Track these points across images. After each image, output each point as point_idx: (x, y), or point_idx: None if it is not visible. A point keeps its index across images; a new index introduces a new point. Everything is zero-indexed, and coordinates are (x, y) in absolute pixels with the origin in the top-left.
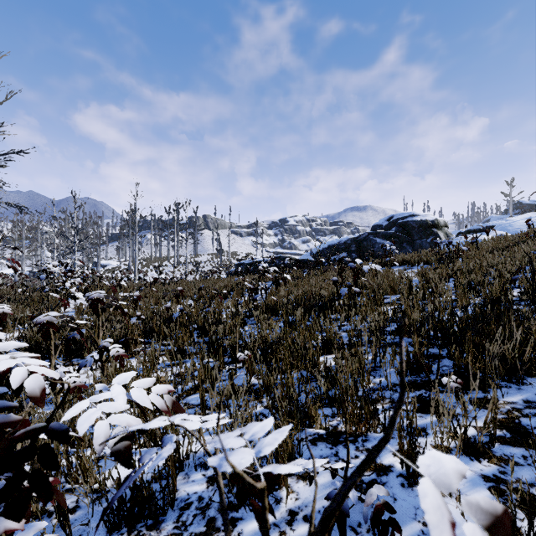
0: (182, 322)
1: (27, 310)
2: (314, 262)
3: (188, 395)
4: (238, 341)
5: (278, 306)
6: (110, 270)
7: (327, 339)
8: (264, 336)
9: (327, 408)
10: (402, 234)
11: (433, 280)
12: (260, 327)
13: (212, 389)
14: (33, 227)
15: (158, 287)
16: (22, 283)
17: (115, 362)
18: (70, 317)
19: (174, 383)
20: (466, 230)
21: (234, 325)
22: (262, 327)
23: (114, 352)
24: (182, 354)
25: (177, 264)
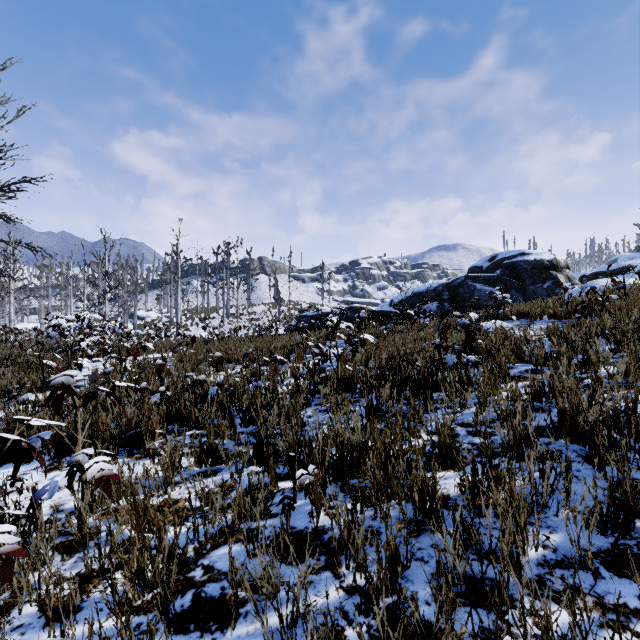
0: (218, 404)
1: (26, 379)
2: (395, 314)
3: (213, 547)
4: (298, 440)
5: (354, 378)
6: (149, 323)
7: (440, 445)
8: (339, 438)
9: (468, 608)
10: (509, 279)
11: (577, 342)
12: (333, 420)
13: (253, 541)
14: (62, 273)
15: (199, 347)
16: (36, 341)
17: (95, 489)
18: (15, 419)
19: (193, 522)
20: (594, 273)
21: (294, 406)
22: (335, 418)
23: (94, 471)
24: (215, 458)
25: (228, 316)
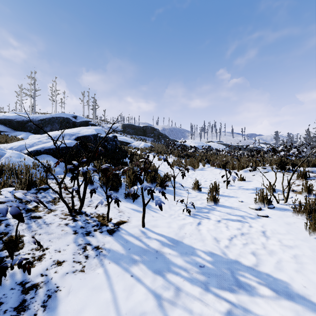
0: None
1: None
2: None
3: None
4: None
5: None
6: None
7: None
8: None
9: None
10: None
11: None
12: None
13: None
14: None
15: None
16: None
17: None
18: None
19: None
20: None
21: None
22: None
23: None
24: None
25: None
